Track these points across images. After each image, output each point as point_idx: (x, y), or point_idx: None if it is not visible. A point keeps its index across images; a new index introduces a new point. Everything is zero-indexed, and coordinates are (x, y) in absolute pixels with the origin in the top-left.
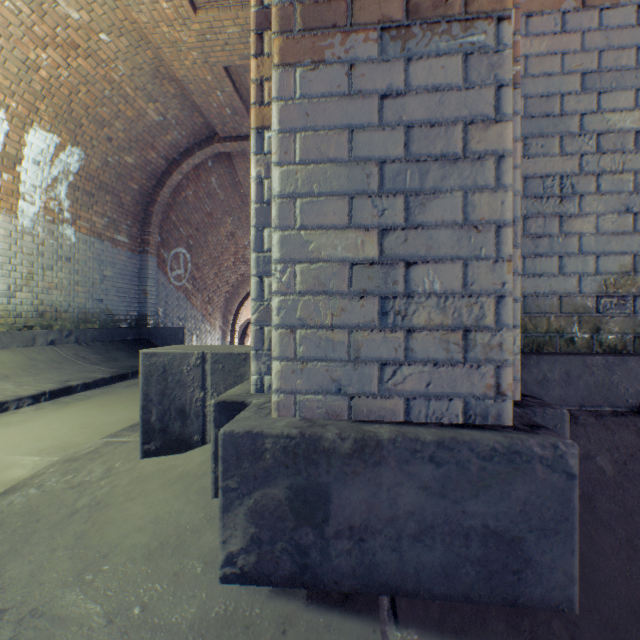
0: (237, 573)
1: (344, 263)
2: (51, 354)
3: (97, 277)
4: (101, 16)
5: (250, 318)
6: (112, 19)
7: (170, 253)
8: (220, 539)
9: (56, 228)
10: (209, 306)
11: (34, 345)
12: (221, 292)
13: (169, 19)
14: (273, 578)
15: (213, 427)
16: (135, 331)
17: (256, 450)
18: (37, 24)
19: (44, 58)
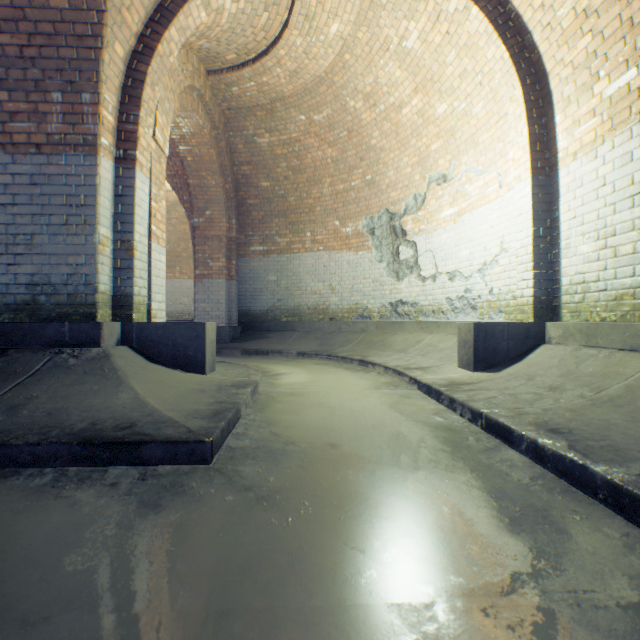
0: None
1: None
2: None
3: None
4: None
5: None
6: None
7: None
8: None
9: None
10: None
11: None
12: None
13: None
14: None
15: None
16: None
17: None
18: None
19: None
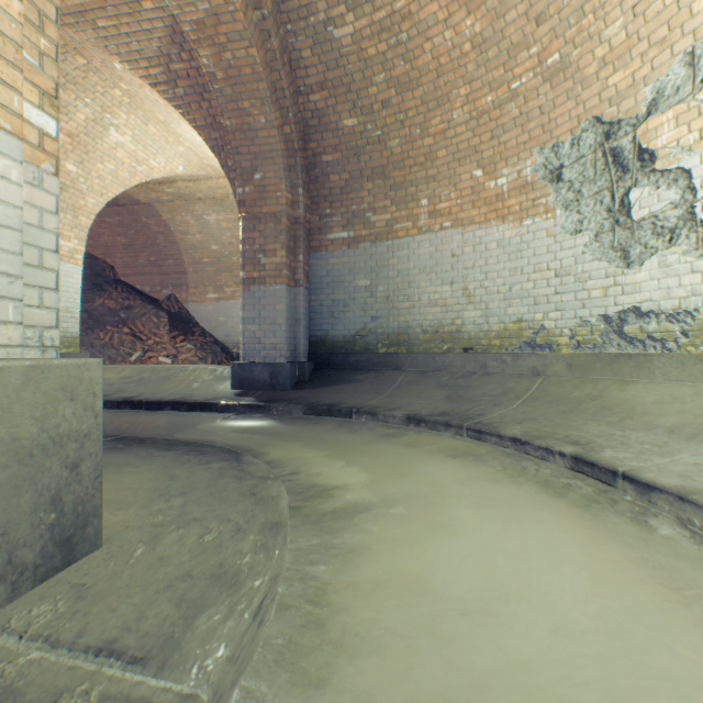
0: None
1: None
2: None
3: None
4: None
5: None
6: None
7: None
8: None
9: None
10: None
11: None
12: None
13: None
14: None
15: None
16: None
17: None
18: None
19: None
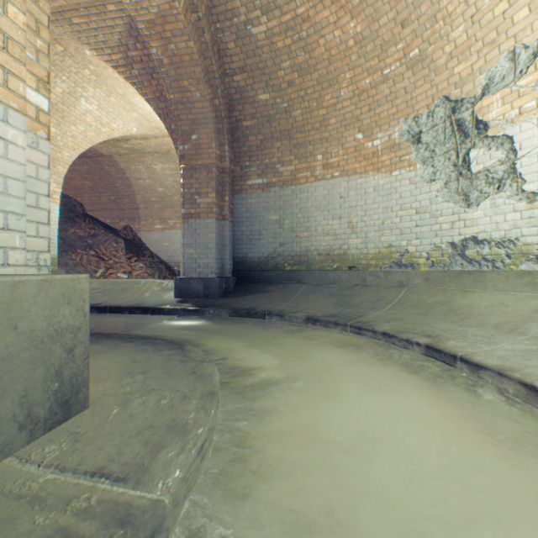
0: None
1: None
2: None
3: None
4: None
5: None
6: None
7: None
8: None
9: None
10: None
11: None
12: None
13: None
14: None
15: None
16: None
17: None
18: None
19: None
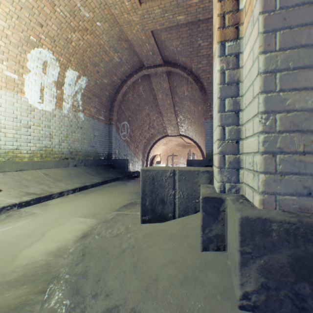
0: (250, 305)
1: (312, 111)
2: (75, 170)
3: (92, 136)
4: (98, 14)
5: (154, 155)
6: (102, 14)
7: (121, 124)
8: (238, 282)
9: (76, 114)
10: (137, 149)
11: (68, 166)
12: (142, 142)
13: (128, 10)
14: (277, 312)
15: (201, 211)
16: (107, 161)
17: (264, 230)
18: (72, 21)
19: (74, 37)
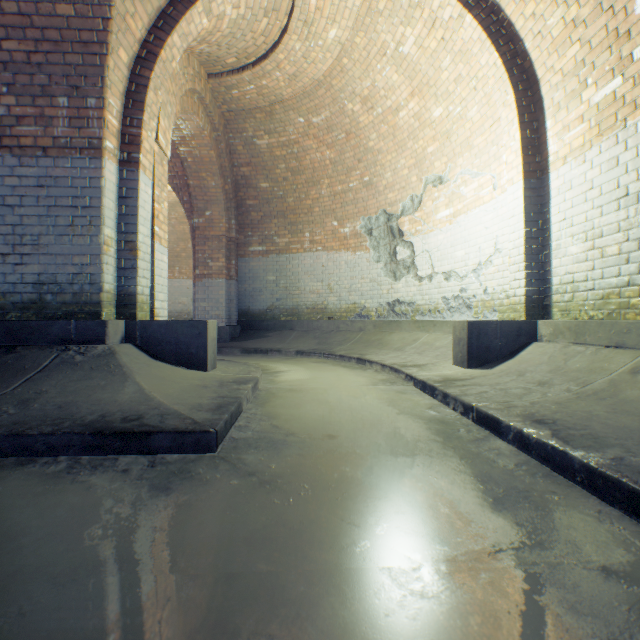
0: None
1: None
2: None
3: None
4: None
5: None
6: None
7: None
8: None
9: None
10: None
11: None
12: None
13: None
14: None
15: None
16: None
17: None
18: None
19: None
